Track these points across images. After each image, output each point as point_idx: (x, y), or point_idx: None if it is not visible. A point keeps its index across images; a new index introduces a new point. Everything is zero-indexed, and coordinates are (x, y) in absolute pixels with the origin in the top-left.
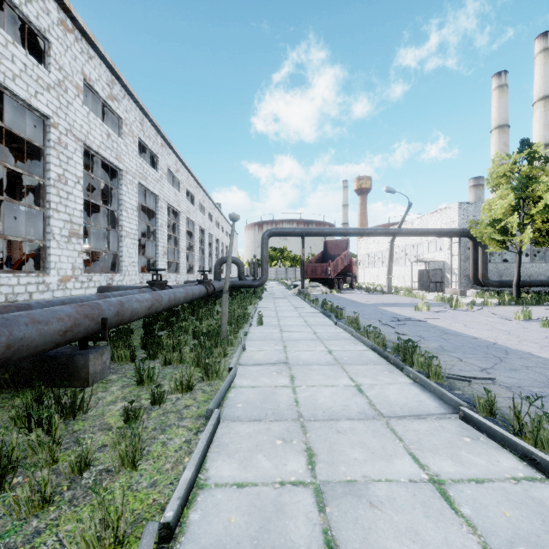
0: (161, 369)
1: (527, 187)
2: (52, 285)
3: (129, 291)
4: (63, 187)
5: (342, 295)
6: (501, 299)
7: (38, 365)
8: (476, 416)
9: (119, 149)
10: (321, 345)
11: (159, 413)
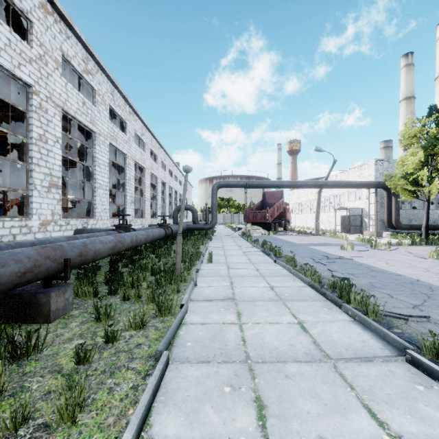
0: (120, 304)
1: (435, 146)
2: (34, 228)
3: (97, 233)
4: (44, 145)
5: (278, 236)
6: (412, 240)
7: (3, 303)
8: (426, 361)
9: (93, 115)
10: (263, 281)
11: (111, 352)
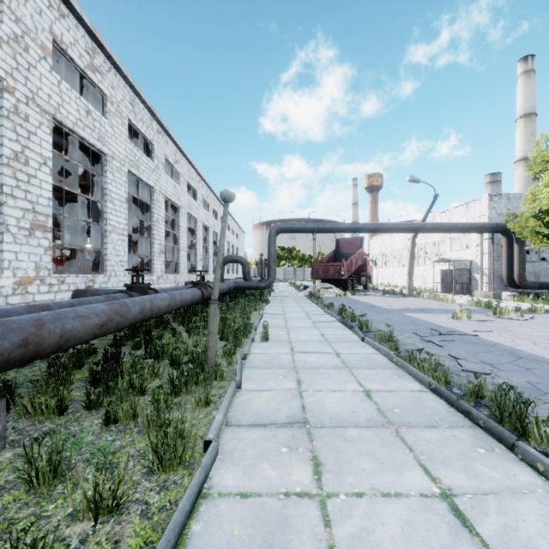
0: (97, 434)
1: None
2: (5, 289)
3: (91, 298)
4: (22, 168)
5: (358, 298)
6: (546, 304)
7: None
8: None
9: (103, 130)
10: (351, 378)
11: None
